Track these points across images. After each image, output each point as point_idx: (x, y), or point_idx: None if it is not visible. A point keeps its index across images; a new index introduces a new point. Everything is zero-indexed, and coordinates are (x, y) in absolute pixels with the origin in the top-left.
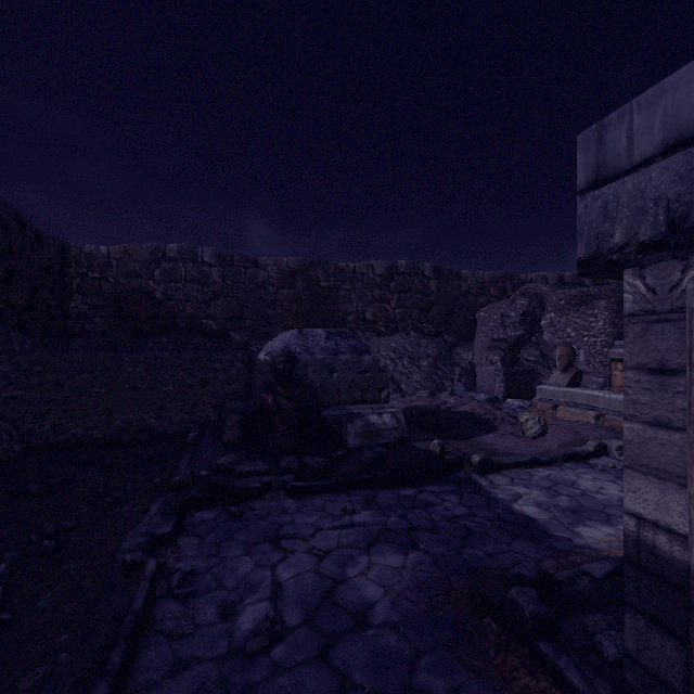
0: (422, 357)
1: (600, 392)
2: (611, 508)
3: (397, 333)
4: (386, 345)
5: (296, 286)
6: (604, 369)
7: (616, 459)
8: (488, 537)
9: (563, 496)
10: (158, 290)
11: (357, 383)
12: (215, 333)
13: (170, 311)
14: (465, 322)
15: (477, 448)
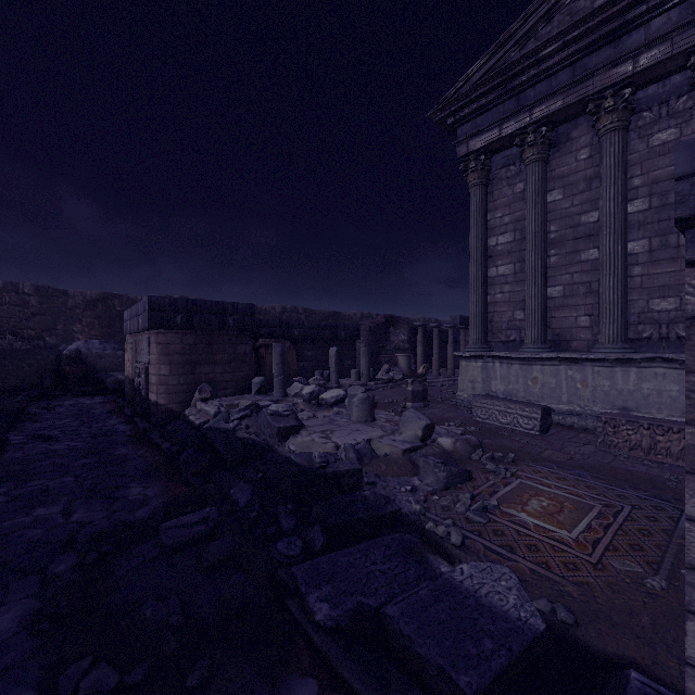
0: None
1: None
2: None
3: None
4: None
5: (98, 310)
6: None
7: None
8: None
9: None
10: None
11: (115, 363)
12: (34, 339)
13: None
14: None
15: None
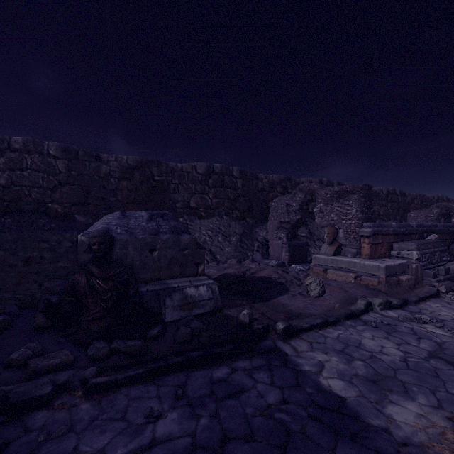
0: (232, 234)
1: (356, 259)
2: (400, 372)
3: (214, 217)
4: (206, 225)
5: (134, 179)
6: (356, 242)
7: (379, 313)
8: (308, 440)
9: (357, 360)
10: (2, 176)
11: (176, 259)
12: (60, 215)
13: (15, 196)
14: (261, 210)
15: (277, 310)
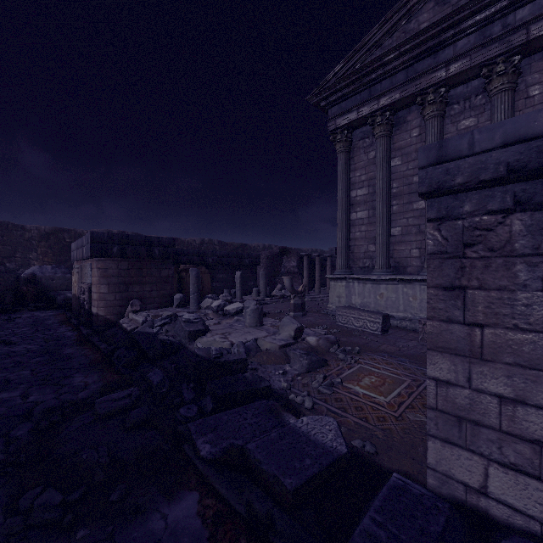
0: None
1: None
2: None
3: None
4: None
5: (50, 241)
6: None
7: None
8: None
9: None
10: None
11: (64, 284)
12: None
13: None
14: None
15: None
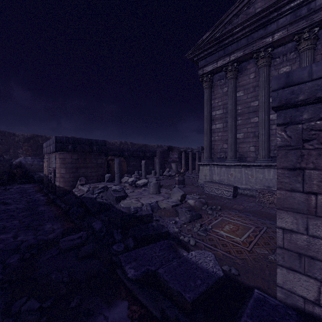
0: None
1: None
2: None
3: None
4: None
5: (30, 142)
6: None
7: None
8: None
9: None
10: None
11: (39, 168)
12: None
13: None
14: None
15: None
